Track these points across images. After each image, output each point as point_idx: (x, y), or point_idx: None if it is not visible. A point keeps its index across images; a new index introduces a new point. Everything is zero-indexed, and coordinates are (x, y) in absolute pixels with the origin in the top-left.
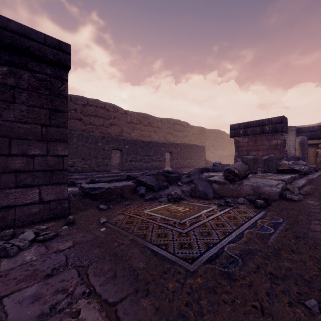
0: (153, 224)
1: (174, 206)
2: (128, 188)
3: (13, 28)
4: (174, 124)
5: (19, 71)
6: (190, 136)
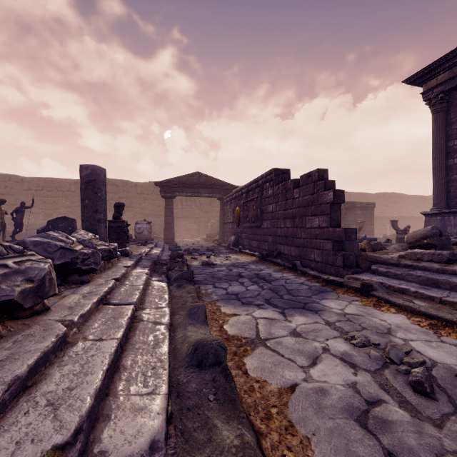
0: None
1: None
2: (383, 239)
3: (367, 204)
4: (390, 197)
5: (366, 211)
6: (407, 206)
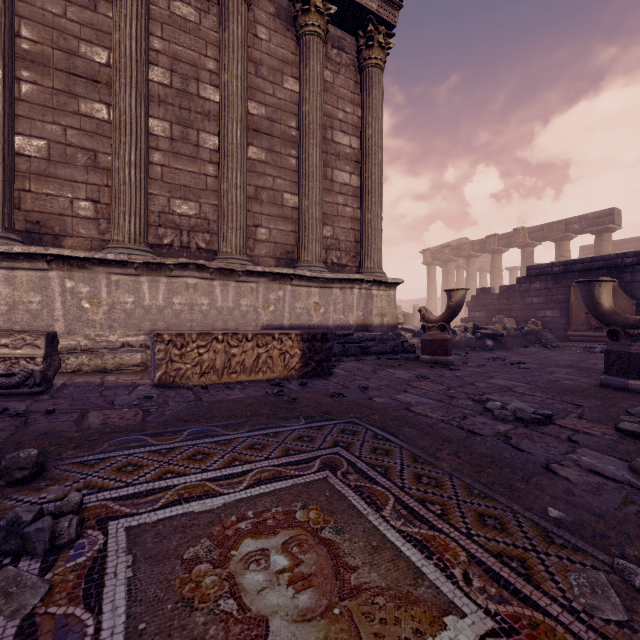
0: (403, 483)
1: (275, 636)
2: None
3: None
4: None
5: None
6: None
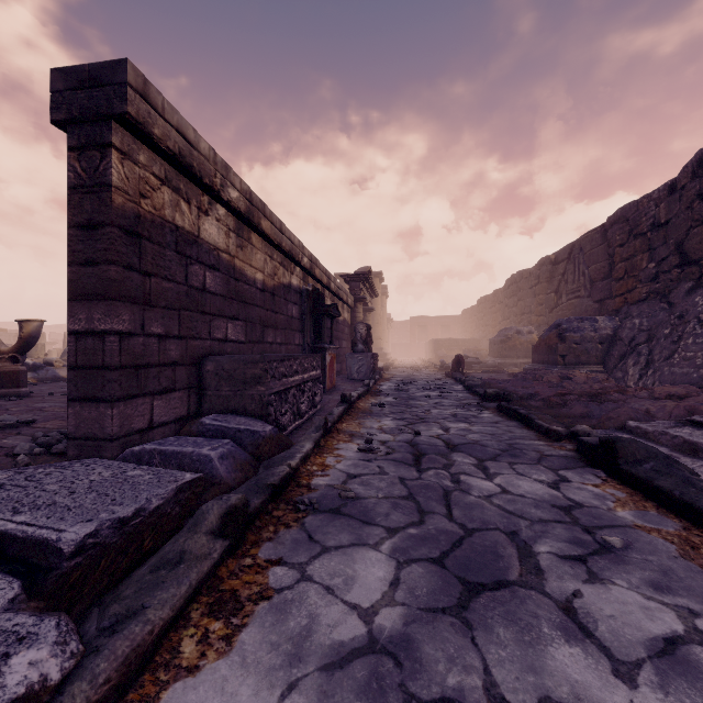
0: None
1: None
2: None
3: None
4: None
5: None
6: None
